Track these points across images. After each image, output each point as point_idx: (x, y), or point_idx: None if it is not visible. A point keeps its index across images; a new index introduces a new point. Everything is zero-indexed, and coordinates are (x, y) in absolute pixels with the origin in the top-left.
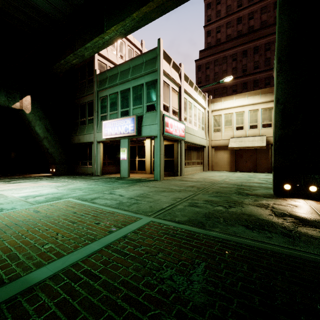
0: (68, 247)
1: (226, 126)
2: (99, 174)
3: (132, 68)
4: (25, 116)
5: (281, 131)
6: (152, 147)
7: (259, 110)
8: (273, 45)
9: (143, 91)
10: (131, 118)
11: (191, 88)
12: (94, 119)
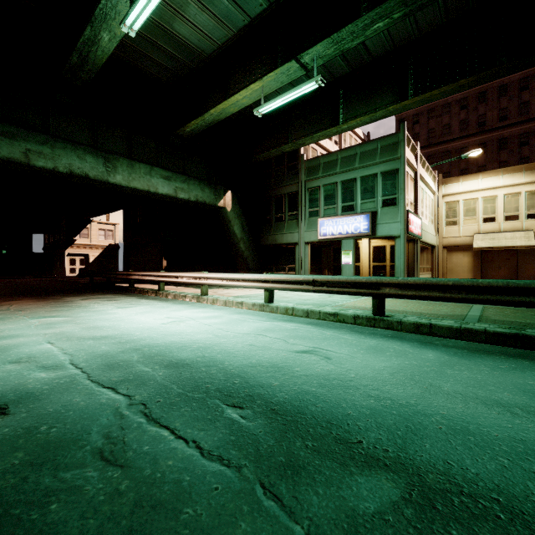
0: (460, 310)
1: (466, 217)
2: None
3: (359, 155)
4: (225, 215)
5: None
6: (371, 249)
7: (521, 194)
8: (534, 81)
9: (377, 183)
10: (364, 215)
11: (423, 170)
12: (299, 215)
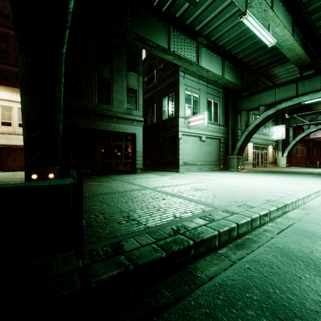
0: None
1: None
2: None
3: None
4: None
5: (27, 135)
6: None
7: None
8: None
9: None
10: None
11: None
12: None
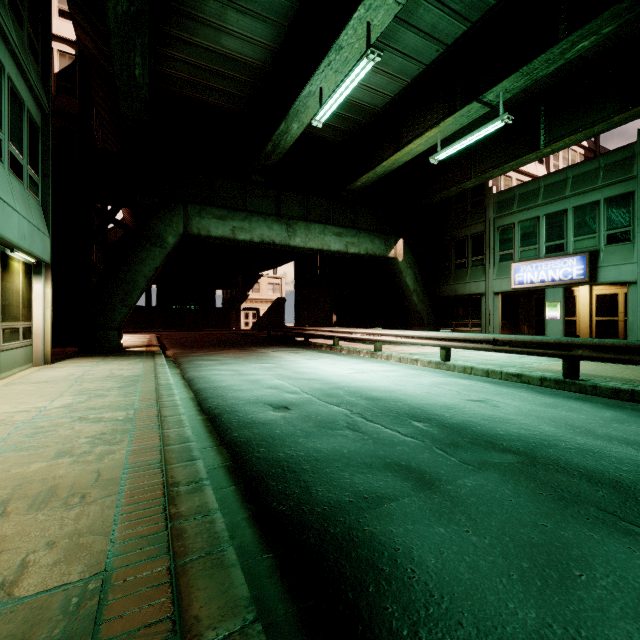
0: None
1: None
2: None
3: (572, 179)
4: (396, 265)
5: None
6: (594, 298)
7: None
8: None
9: (599, 213)
10: (578, 257)
11: None
12: (487, 260)
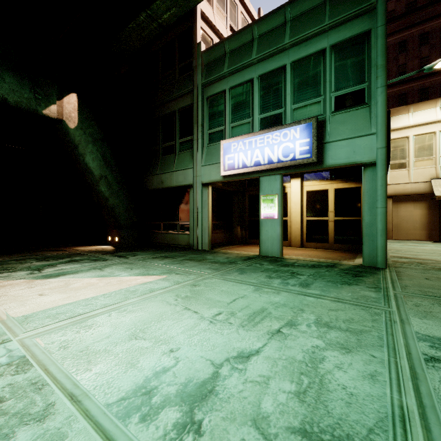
0: None
1: (419, 158)
2: (205, 247)
3: (291, 22)
4: (67, 135)
5: None
6: (304, 195)
7: None
8: None
9: (325, 66)
10: (303, 126)
11: None
12: (194, 140)
